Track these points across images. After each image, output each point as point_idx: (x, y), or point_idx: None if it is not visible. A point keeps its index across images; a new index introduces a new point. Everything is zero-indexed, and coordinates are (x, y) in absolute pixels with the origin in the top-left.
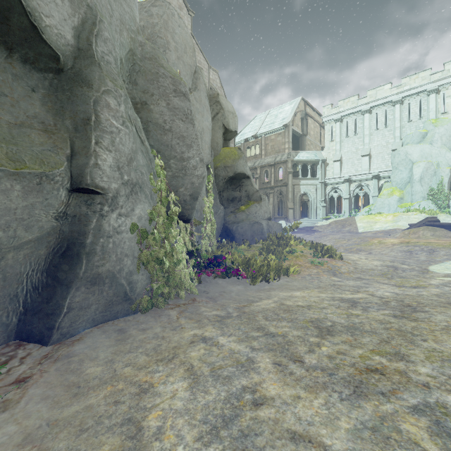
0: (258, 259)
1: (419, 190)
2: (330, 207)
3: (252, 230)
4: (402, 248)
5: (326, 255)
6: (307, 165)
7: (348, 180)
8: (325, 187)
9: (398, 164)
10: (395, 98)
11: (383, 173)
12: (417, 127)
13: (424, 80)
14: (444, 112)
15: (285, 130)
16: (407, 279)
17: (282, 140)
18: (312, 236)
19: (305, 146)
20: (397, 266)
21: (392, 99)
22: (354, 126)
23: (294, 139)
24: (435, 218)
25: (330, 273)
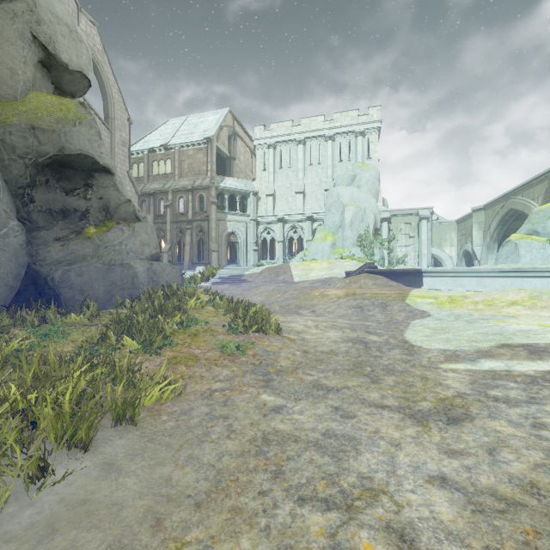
0: (12, 385)
1: (350, 236)
2: (263, 252)
3: (109, 278)
4: (350, 302)
5: (252, 328)
6: (236, 197)
7: (282, 220)
8: (257, 227)
9: (331, 206)
10: (328, 133)
11: (317, 215)
12: (347, 168)
13: (353, 120)
14: (369, 157)
15: (208, 145)
16: (404, 376)
17: (204, 159)
18: (240, 288)
19: (234, 172)
20: (365, 339)
21: (325, 133)
22: (289, 157)
23: (221, 164)
24: (374, 264)
25: (257, 375)
